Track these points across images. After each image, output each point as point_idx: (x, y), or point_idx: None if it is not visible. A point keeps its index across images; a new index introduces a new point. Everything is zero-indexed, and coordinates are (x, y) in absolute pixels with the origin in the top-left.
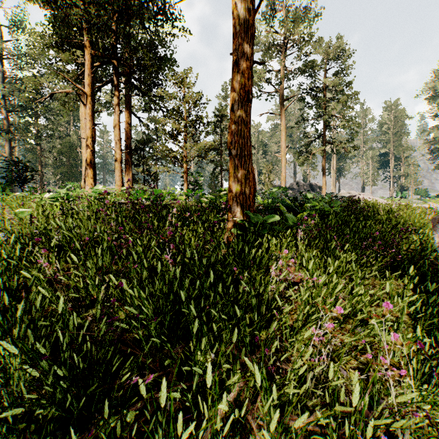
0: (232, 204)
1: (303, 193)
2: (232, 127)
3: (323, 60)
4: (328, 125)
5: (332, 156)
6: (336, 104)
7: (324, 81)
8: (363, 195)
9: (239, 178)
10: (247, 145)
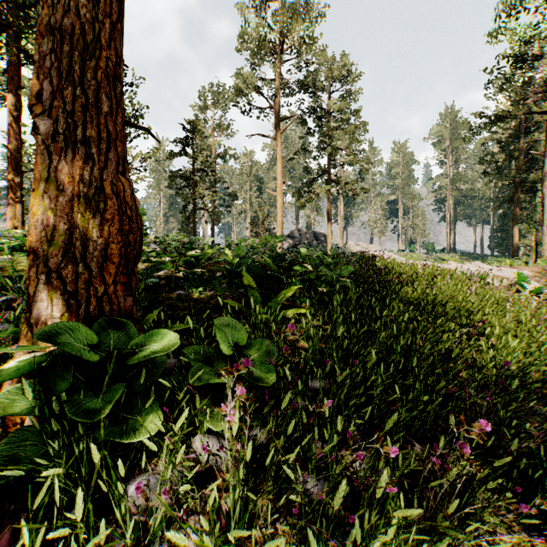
0: (34, 295)
1: (298, 247)
2: (45, 44)
3: (328, 75)
4: (334, 159)
5: (339, 200)
6: (344, 133)
7: (330, 102)
8: (372, 247)
9: (63, 208)
10: (100, 111)
